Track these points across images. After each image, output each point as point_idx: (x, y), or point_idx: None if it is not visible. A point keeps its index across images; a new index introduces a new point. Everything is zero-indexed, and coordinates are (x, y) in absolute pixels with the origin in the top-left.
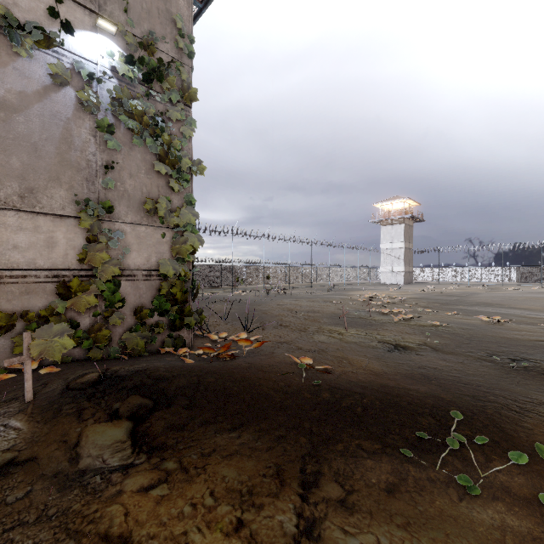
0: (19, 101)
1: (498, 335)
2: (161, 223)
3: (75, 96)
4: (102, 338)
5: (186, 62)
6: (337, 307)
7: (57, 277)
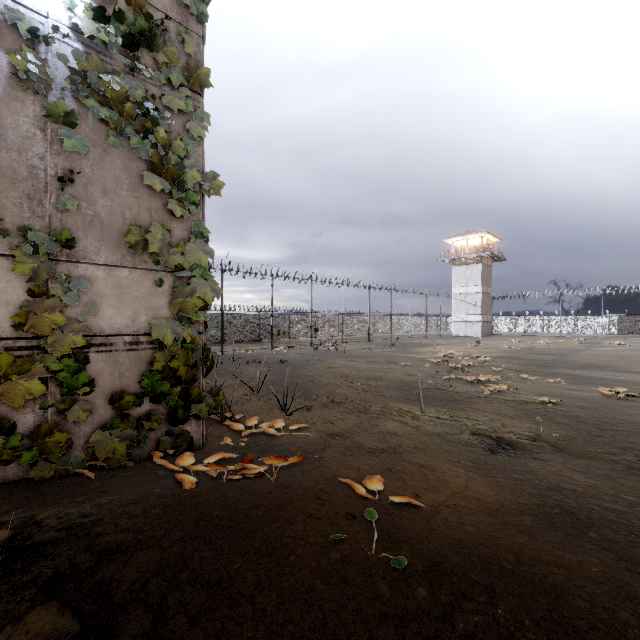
0: None
1: (635, 419)
2: (155, 264)
3: (8, 64)
4: (54, 445)
5: (194, 28)
6: (404, 371)
7: None
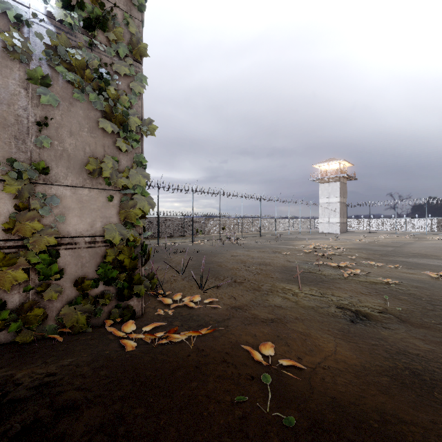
0: None
1: None
2: (107, 185)
3: (0, 41)
4: (33, 317)
5: (136, 15)
6: (285, 258)
7: None
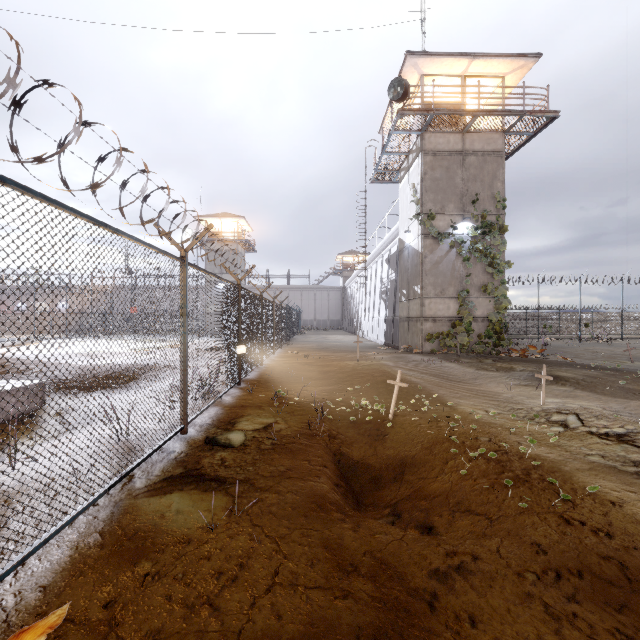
0: (440, 259)
1: None
2: (489, 295)
3: (456, 251)
4: (465, 345)
5: (501, 213)
6: None
7: (450, 320)
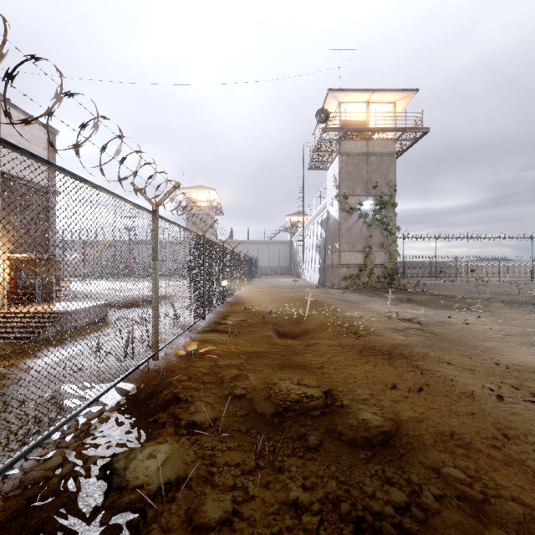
0: (352, 226)
1: None
2: (385, 250)
3: (362, 220)
4: (369, 283)
5: (393, 194)
6: (509, 290)
7: (359, 267)
